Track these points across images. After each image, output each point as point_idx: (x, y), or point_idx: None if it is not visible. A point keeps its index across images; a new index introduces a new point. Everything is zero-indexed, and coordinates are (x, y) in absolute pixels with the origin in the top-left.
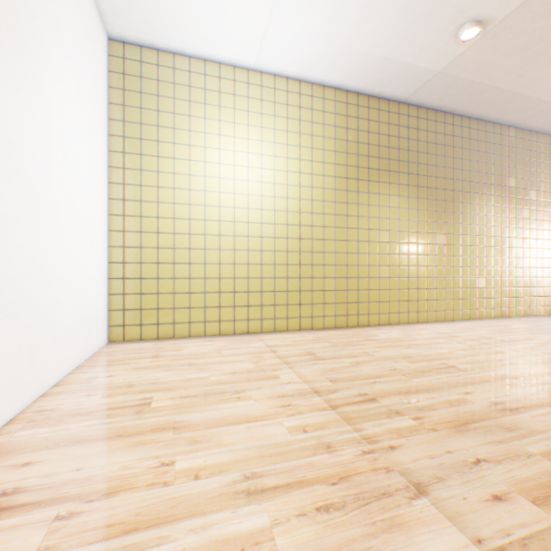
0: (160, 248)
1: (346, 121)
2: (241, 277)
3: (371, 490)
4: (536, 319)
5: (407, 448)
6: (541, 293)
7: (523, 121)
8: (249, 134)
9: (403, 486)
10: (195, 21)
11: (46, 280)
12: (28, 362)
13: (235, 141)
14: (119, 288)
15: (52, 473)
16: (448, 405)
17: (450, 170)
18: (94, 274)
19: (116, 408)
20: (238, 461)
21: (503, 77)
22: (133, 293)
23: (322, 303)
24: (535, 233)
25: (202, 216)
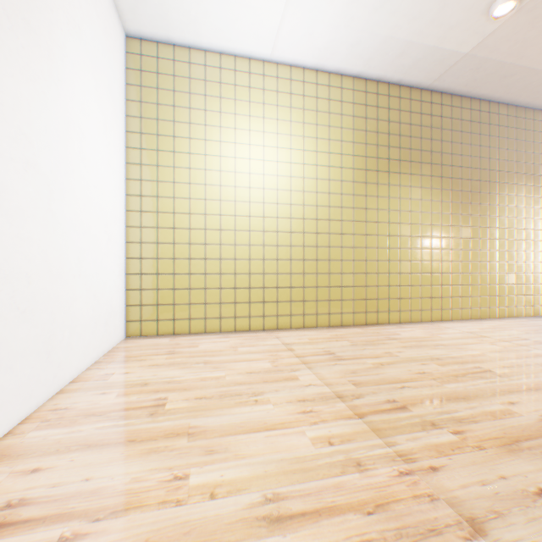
0: (176, 243)
1: (365, 111)
2: (256, 273)
3: (415, 524)
4: None
5: (451, 470)
6: None
7: None
8: (264, 127)
9: (454, 522)
10: (211, 12)
11: (62, 275)
12: (44, 358)
13: (250, 134)
14: (136, 284)
15: (59, 483)
16: (491, 418)
17: (477, 159)
18: (111, 269)
19: (130, 409)
20: (258, 478)
21: (538, 56)
22: (149, 288)
23: (339, 299)
24: None
25: (218, 211)
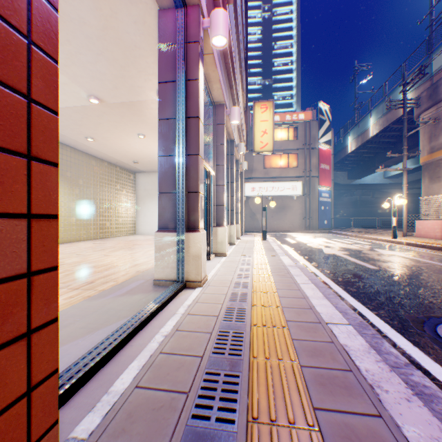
0: None
1: None
2: None
3: None
4: (82, 242)
5: None
6: (88, 230)
7: (77, 146)
8: None
9: None
10: None
11: None
12: None
13: None
14: None
15: None
16: None
17: None
18: None
19: None
20: None
21: None
22: None
23: None
24: (85, 201)
25: None
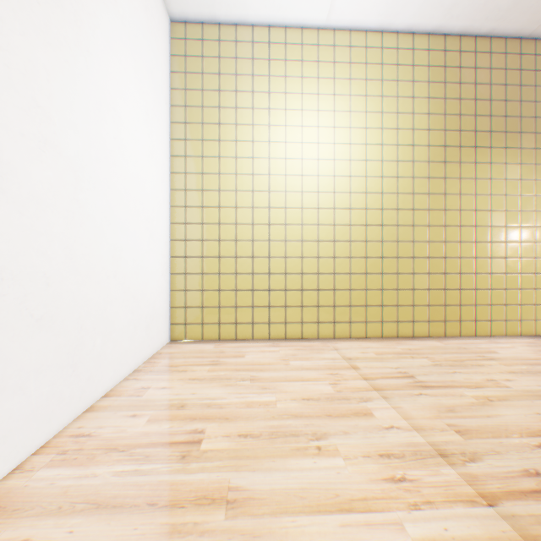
0: (221, 240)
1: (443, 74)
2: (309, 272)
3: None
4: None
5: None
6: None
7: None
8: (318, 105)
9: None
10: None
11: (92, 275)
12: (68, 372)
13: (302, 115)
14: (180, 284)
15: None
16: None
17: None
18: (153, 269)
19: (158, 445)
20: None
21: None
22: (194, 289)
23: (410, 305)
24: None
25: (266, 203)
